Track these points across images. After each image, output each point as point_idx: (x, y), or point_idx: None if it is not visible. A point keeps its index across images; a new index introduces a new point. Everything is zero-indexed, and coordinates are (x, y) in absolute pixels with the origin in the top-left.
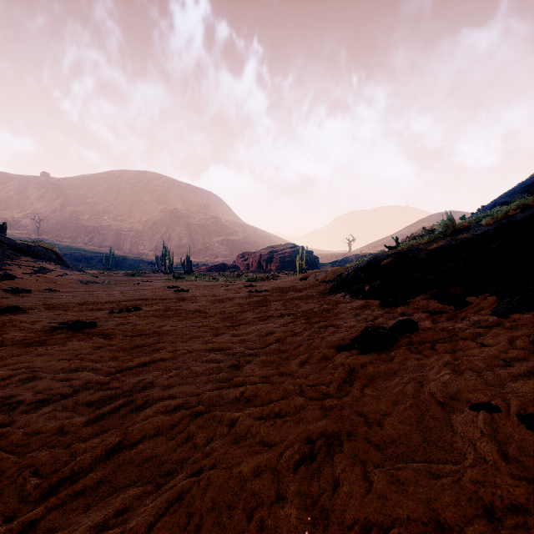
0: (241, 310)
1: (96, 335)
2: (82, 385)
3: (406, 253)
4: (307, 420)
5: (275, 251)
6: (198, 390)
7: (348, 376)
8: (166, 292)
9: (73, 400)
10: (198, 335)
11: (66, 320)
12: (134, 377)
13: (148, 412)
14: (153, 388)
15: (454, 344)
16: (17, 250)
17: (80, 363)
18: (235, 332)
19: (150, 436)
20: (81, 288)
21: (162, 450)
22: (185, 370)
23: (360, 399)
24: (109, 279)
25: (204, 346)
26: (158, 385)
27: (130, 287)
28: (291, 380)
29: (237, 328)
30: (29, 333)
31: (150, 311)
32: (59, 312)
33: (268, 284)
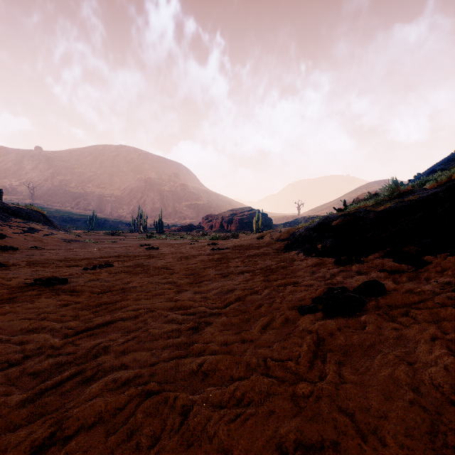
0: (204, 267)
1: (65, 291)
2: (34, 349)
3: (355, 214)
4: (277, 415)
5: (235, 214)
6: (153, 358)
7: (317, 348)
8: (138, 249)
9: (20, 369)
10: (161, 291)
11: (41, 277)
12: (91, 340)
13: (94, 389)
14: (107, 355)
15: (433, 311)
16: (9, 213)
17: (40, 323)
18: (197, 289)
19: (88, 427)
20: (64, 246)
21: (97, 453)
22: (144, 332)
23: (341, 386)
24: (91, 237)
25: (166, 304)
26: (112, 351)
27: (107, 245)
28: (254, 349)
29: (199, 285)
30: (3, 289)
31: (121, 267)
32: (38, 268)
33: (228, 242)
